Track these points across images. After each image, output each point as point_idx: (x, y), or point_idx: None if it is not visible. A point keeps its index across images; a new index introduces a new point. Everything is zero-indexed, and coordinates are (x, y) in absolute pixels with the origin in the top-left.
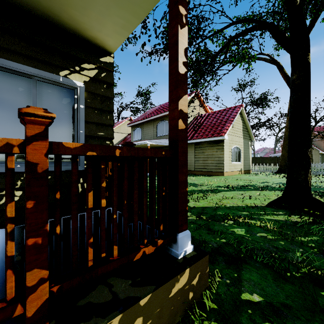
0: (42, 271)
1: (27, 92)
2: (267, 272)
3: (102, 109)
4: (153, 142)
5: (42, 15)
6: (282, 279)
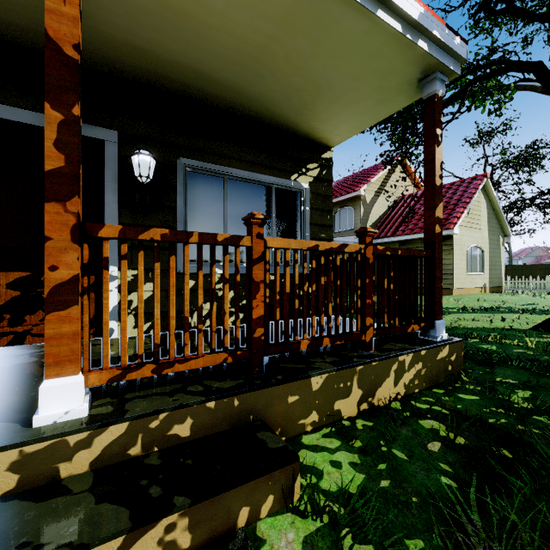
0: (371, 319)
1: (268, 200)
2: (523, 371)
3: (323, 209)
4: None
5: (283, 128)
6: (540, 376)
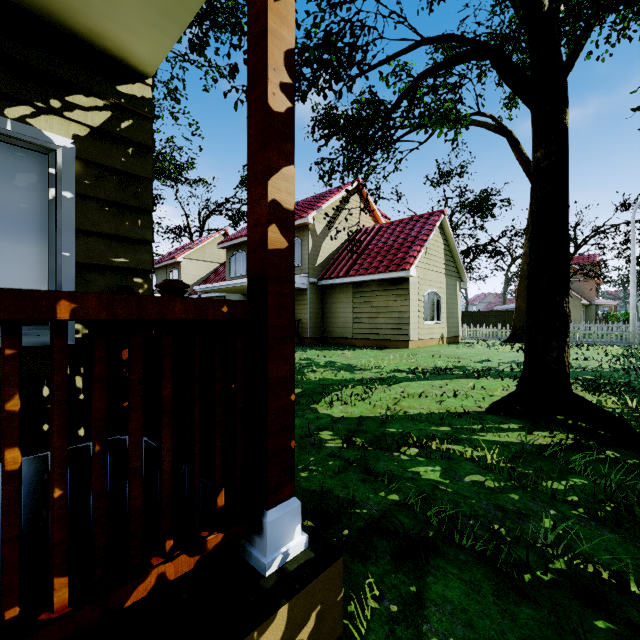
0: None
1: None
2: (481, 574)
3: (122, 202)
4: None
5: None
6: (514, 591)
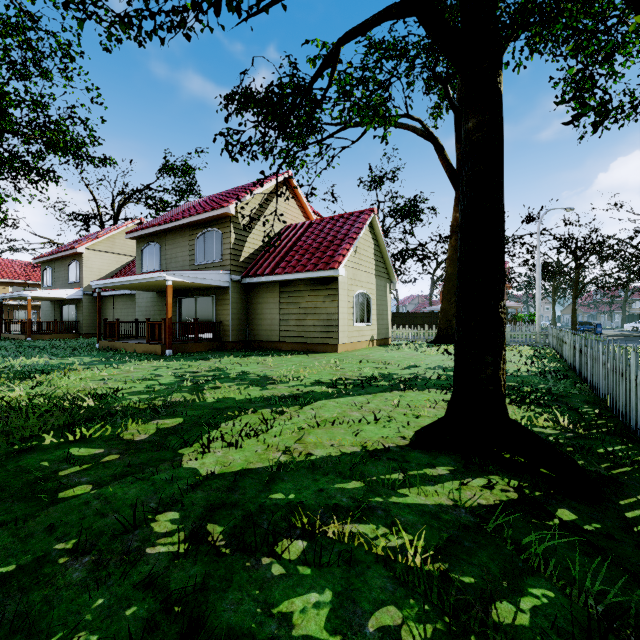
0: None
1: None
2: None
3: None
4: (181, 277)
5: None
6: None
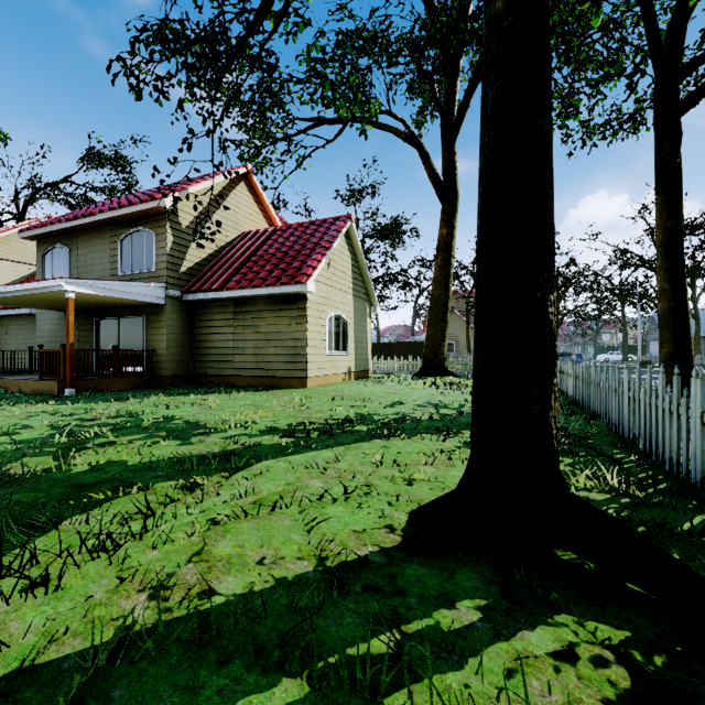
0: None
1: None
2: None
3: None
4: (89, 288)
5: None
6: None
